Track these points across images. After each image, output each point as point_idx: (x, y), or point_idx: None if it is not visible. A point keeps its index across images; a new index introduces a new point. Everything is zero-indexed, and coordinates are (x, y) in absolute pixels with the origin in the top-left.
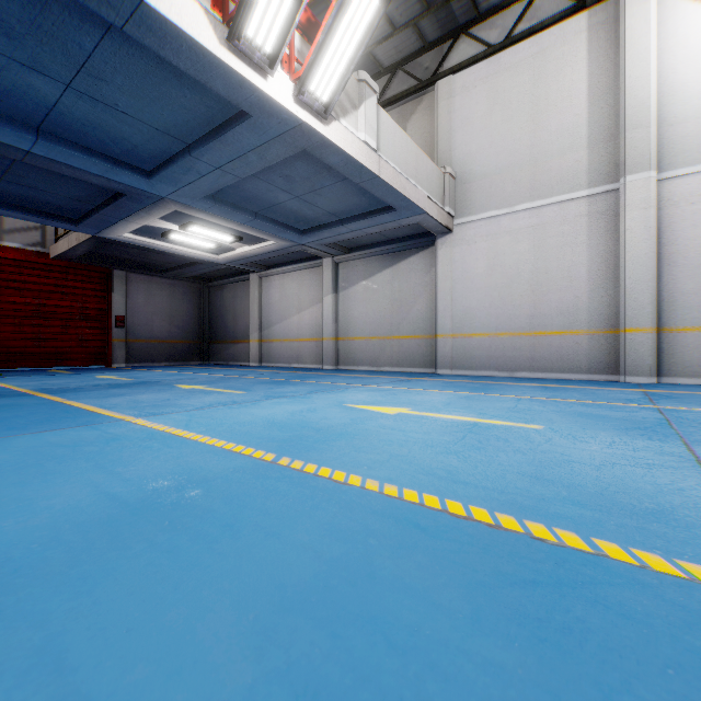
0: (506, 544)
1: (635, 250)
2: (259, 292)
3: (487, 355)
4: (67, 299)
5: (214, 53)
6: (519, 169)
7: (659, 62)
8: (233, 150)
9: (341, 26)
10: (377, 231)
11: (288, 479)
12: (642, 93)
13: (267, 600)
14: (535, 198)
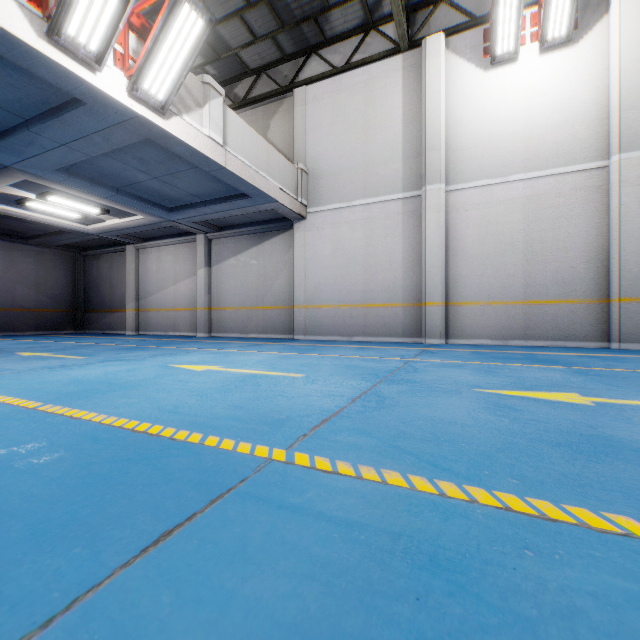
0: (144, 443)
1: (432, 242)
2: (135, 264)
3: (332, 323)
4: None
5: (31, 44)
6: (356, 171)
7: (448, 103)
8: (76, 130)
9: (168, 38)
10: (240, 214)
11: (31, 418)
12: (436, 124)
13: None
14: (366, 196)
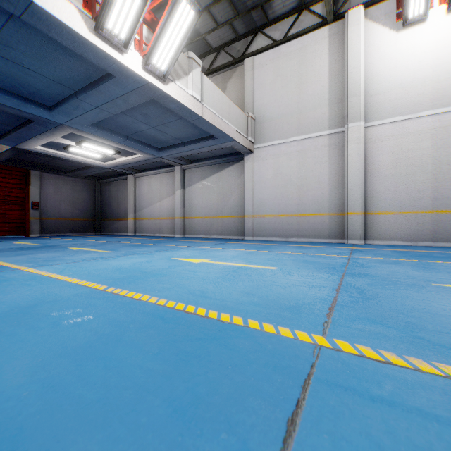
0: (202, 324)
1: (353, 167)
2: (134, 187)
3: (273, 228)
4: None
5: (85, 37)
6: (291, 116)
7: (366, 59)
8: (106, 96)
9: (171, 26)
10: (207, 150)
11: (106, 298)
12: (356, 76)
13: (53, 353)
14: (300, 134)
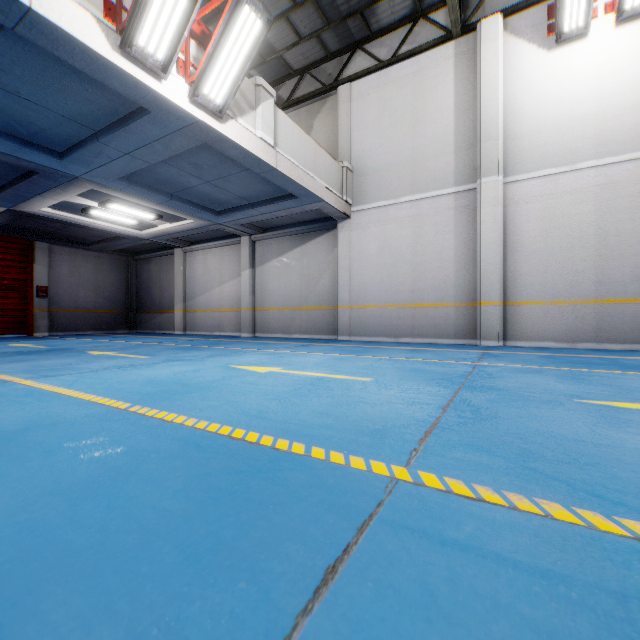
0: (249, 453)
1: (488, 238)
2: (183, 266)
3: (378, 323)
4: None
5: (106, 57)
6: (403, 167)
7: (506, 89)
8: (139, 139)
9: (228, 41)
10: (285, 215)
11: (126, 420)
12: (492, 112)
13: (42, 490)
14: (415, 192)
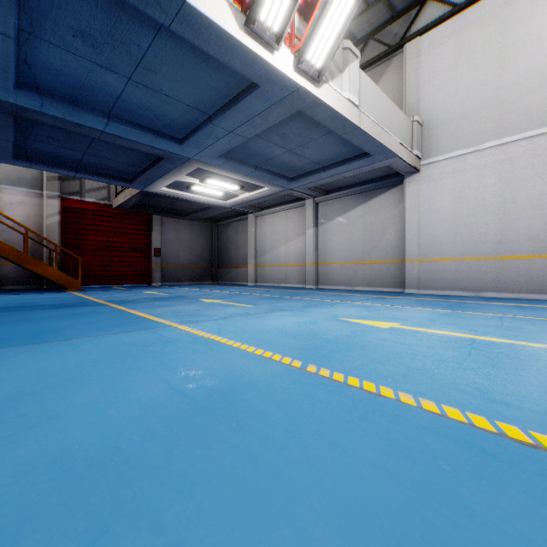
0: None
1: None
2: (254, 228)
3: (453, 277)
4: (123, 237)
5: (235, 37)
6: (485, 111)
7: None
8: (244, 116)
9: (334, 2)
10: (352, 175)
11: (323, 386)
12: None
13: (367, 530)
14: (501, 136)
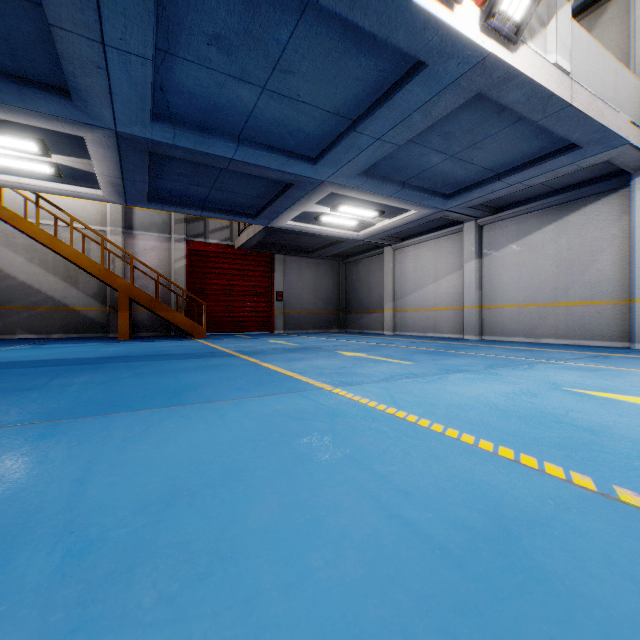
0: None
1: None
2: (392, 264)
3: None
4: (245, 280)
5: None
6: None
7: None
8: (398, 114)
9: None
10: (542, 181)
11: None
12: None
13: None
14: None
